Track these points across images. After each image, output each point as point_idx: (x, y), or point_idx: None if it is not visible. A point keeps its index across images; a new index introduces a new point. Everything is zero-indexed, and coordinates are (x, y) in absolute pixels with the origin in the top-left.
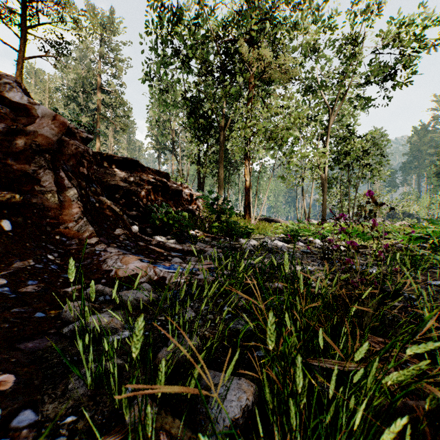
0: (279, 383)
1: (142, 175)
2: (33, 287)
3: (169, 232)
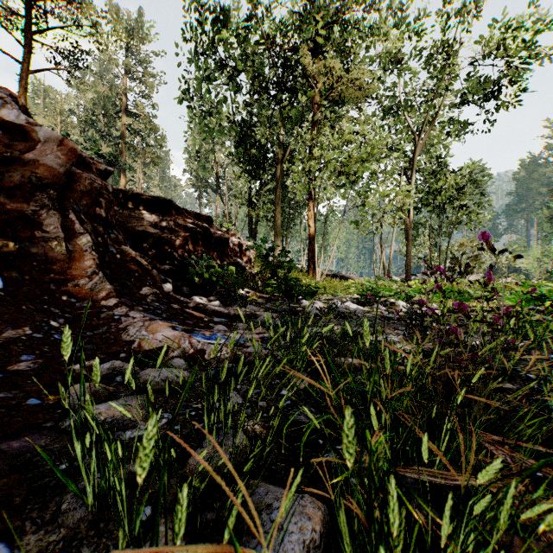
0: (363, 521)
1: (177, 219)
2: (27, 363)
3: (212, 292)
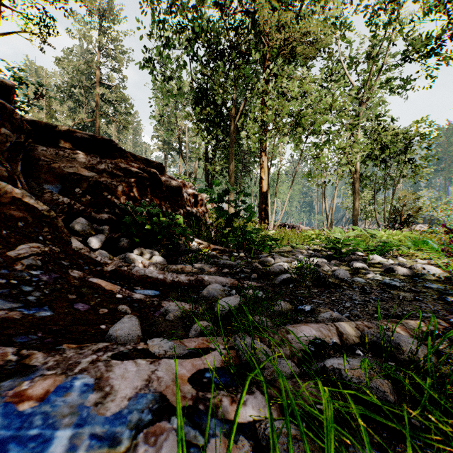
0: None
1: (120, 162)
2: None
3: (156, 245)
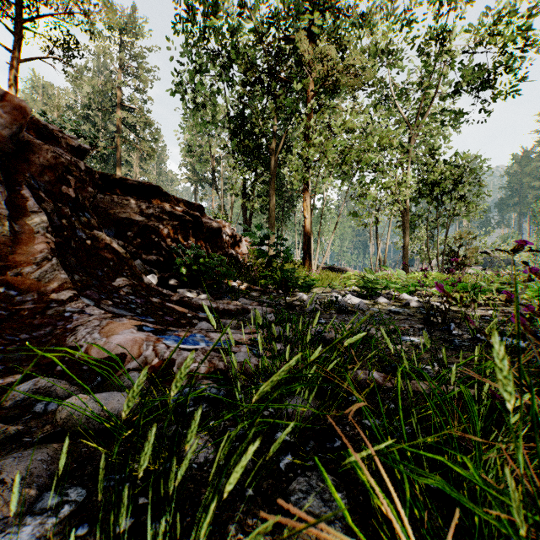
0: None
1: (165, 206)
2: None
3: (201, 284)
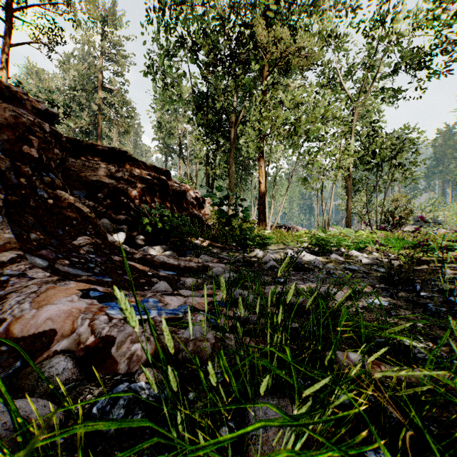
0: None
1: (134, 170)
2: None
3: (166, 241)
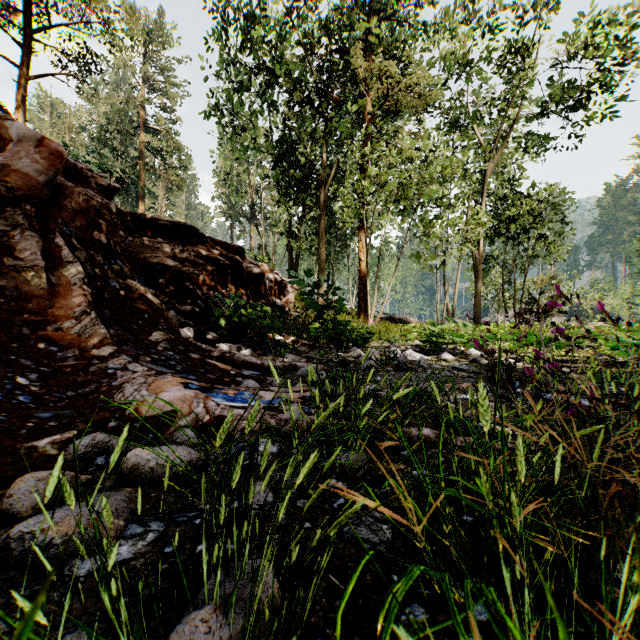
0: None
1: (201, 249)
2: None
3: (242, 338)
